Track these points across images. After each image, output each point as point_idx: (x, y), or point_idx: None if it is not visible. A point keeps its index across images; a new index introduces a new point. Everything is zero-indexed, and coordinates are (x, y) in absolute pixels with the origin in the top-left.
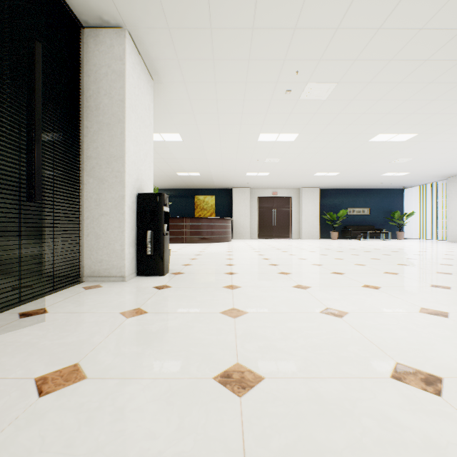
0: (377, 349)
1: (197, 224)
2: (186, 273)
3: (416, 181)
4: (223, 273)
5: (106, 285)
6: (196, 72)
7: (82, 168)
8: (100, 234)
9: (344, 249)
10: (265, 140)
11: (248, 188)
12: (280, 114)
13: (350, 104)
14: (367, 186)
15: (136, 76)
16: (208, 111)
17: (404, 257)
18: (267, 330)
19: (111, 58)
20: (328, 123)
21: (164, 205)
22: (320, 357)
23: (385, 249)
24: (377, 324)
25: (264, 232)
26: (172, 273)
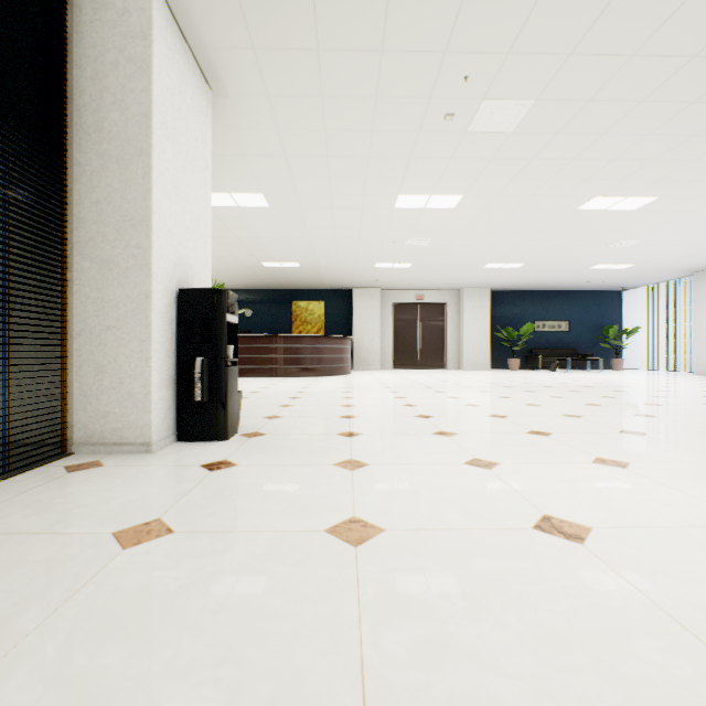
0: (702, 648)
1: (295, 346)
2: (269, 433)
3: (643, 279)
4: (335, 435)
5: (111, 461)
6: (287, 75)
7: (70, 241)
8: (104, 364)
9: (535, 387)
10: (406, 206)
11: (378, 289)
12: (434, 159)
13: (552, 142)
14: (566, 285)
15: (176, 74)
16: (311, 151)
17: (639, 401)
18: (430, 585)
19: (125, 35)
20: (513, 176)
21: (228, 311)
22: (574, 683)
23: (601, 387)
24: (665, 562)
25: (403, 359)
26: (243, 433)
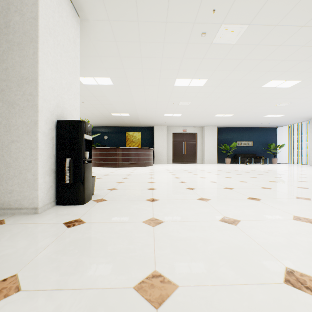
0: None
1: (127, 153)
2: (109, 199)
3: (287, 122)
4: (144, 200)
5: (11, 220)
6: (119, 8)
7: None
8: (10, 162)
9: (241, 172)
10: (180, 85)
11: (165, 126)
12: (194, 59)
13: (254, 50)
14: (251, 125)
15: (56, 1)
16: (133, 54)
17: (295, 179)
18: None
19: None
20: (233, 69)
21: (85, 132)
22: None
23: (272, 172)
24: None
25: (177, 158)
26: (94, 200)
